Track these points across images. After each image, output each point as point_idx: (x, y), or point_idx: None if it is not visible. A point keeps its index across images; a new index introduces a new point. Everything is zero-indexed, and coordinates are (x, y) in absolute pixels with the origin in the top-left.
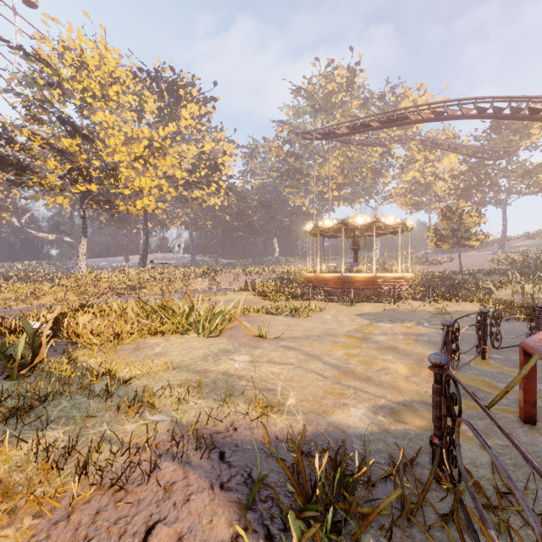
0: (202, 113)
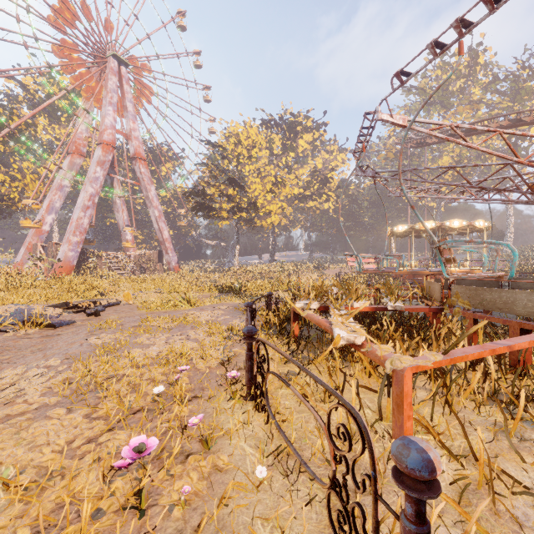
0: (315, 137)
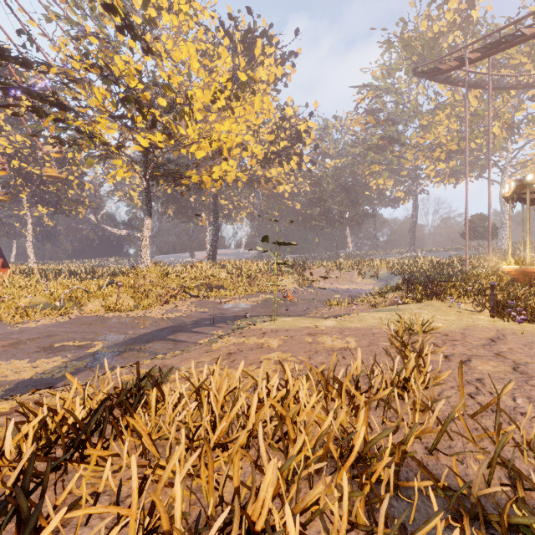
0: (279, 75)
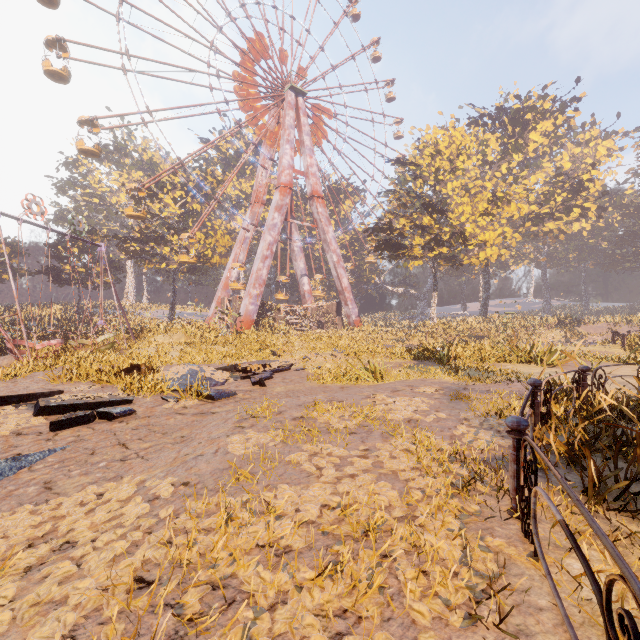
0: (558, 123)
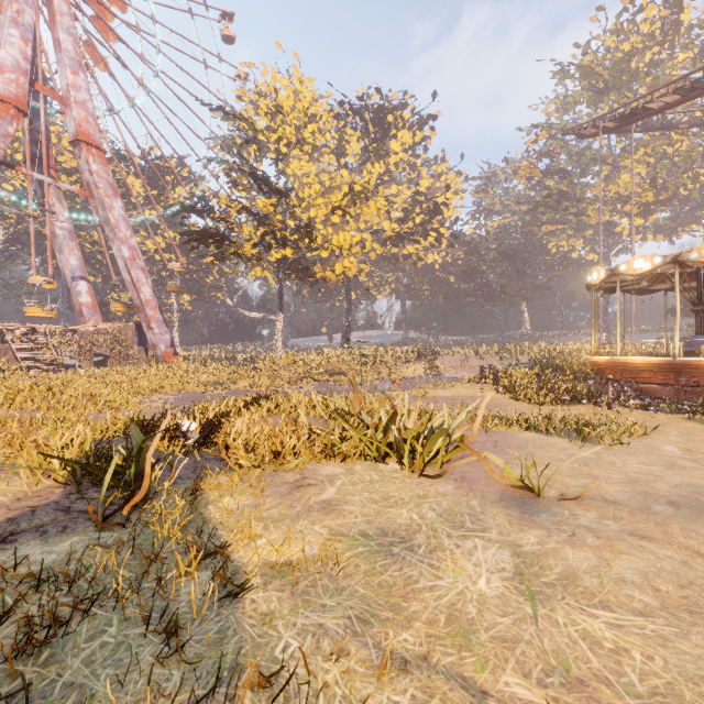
0: (417, 140)
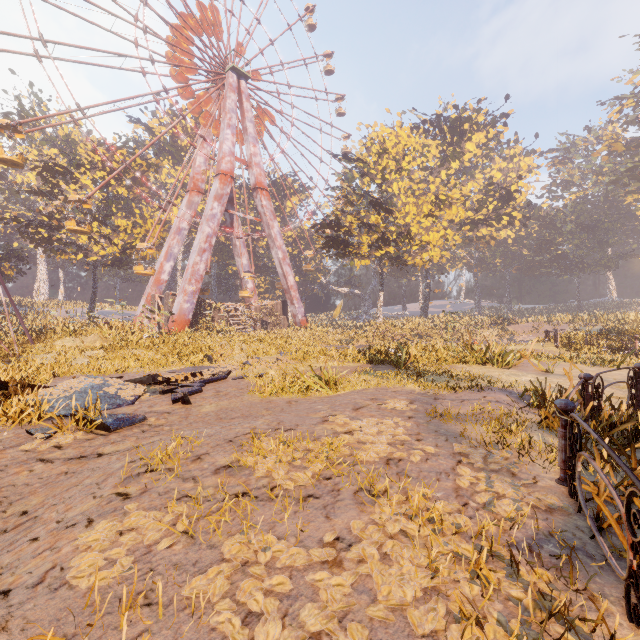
0: (490, 136)
